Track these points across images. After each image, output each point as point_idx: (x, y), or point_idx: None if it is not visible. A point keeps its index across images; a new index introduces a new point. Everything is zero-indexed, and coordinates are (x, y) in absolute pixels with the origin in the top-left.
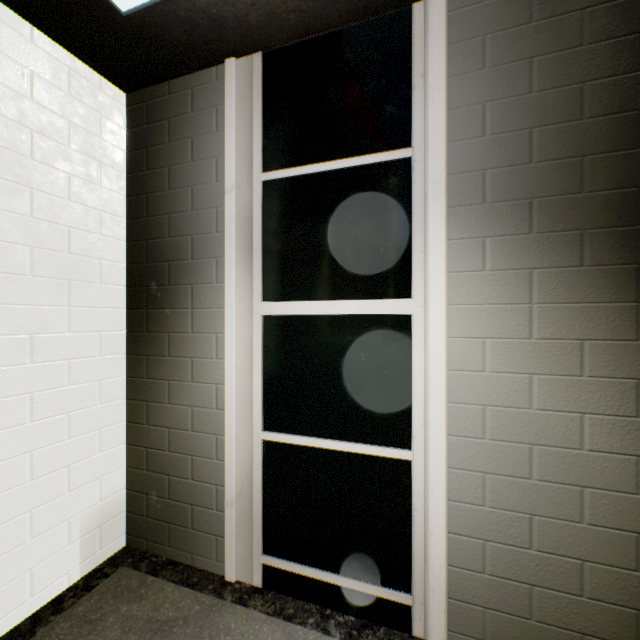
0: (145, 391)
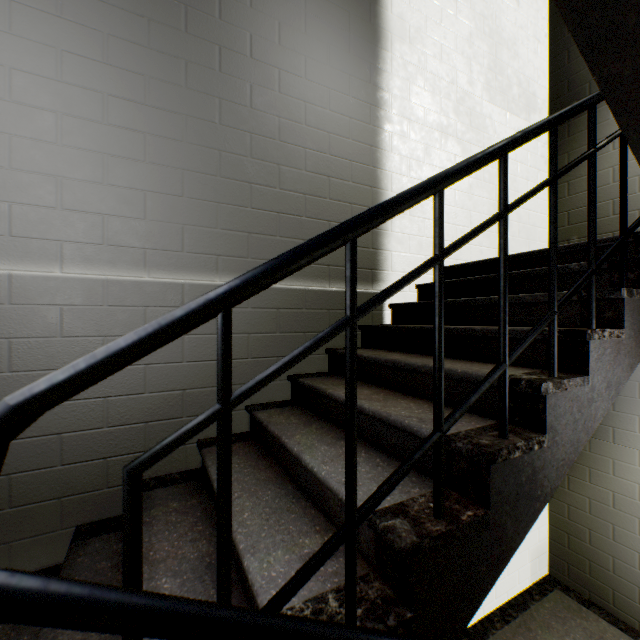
0: (565, 176)
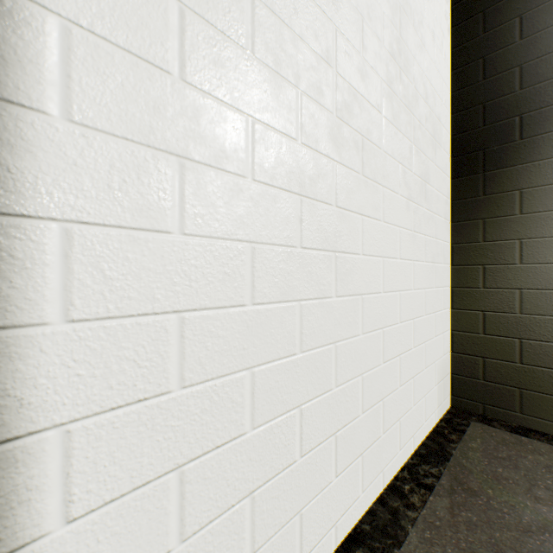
0: (479, 255)
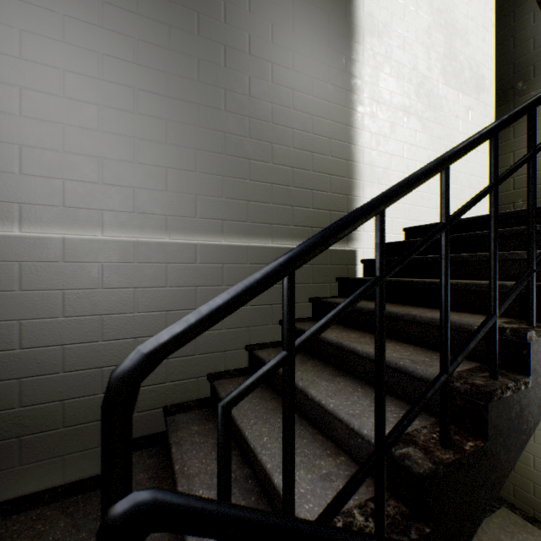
0: (511, 147)
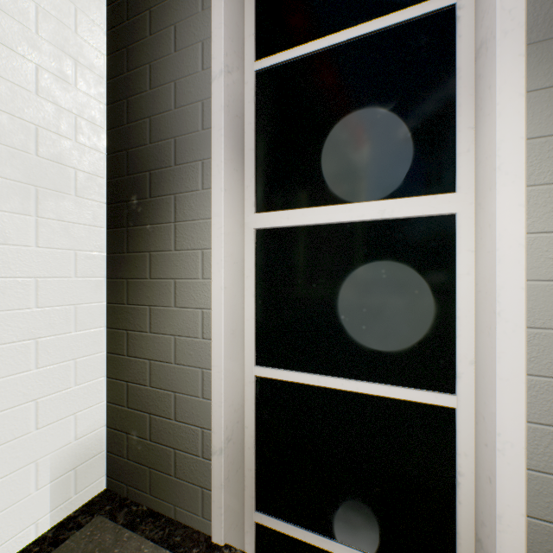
0: (125, 318)
